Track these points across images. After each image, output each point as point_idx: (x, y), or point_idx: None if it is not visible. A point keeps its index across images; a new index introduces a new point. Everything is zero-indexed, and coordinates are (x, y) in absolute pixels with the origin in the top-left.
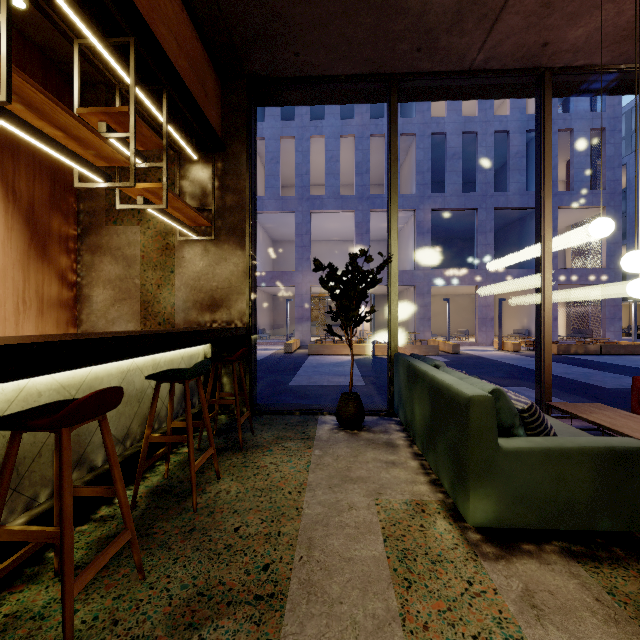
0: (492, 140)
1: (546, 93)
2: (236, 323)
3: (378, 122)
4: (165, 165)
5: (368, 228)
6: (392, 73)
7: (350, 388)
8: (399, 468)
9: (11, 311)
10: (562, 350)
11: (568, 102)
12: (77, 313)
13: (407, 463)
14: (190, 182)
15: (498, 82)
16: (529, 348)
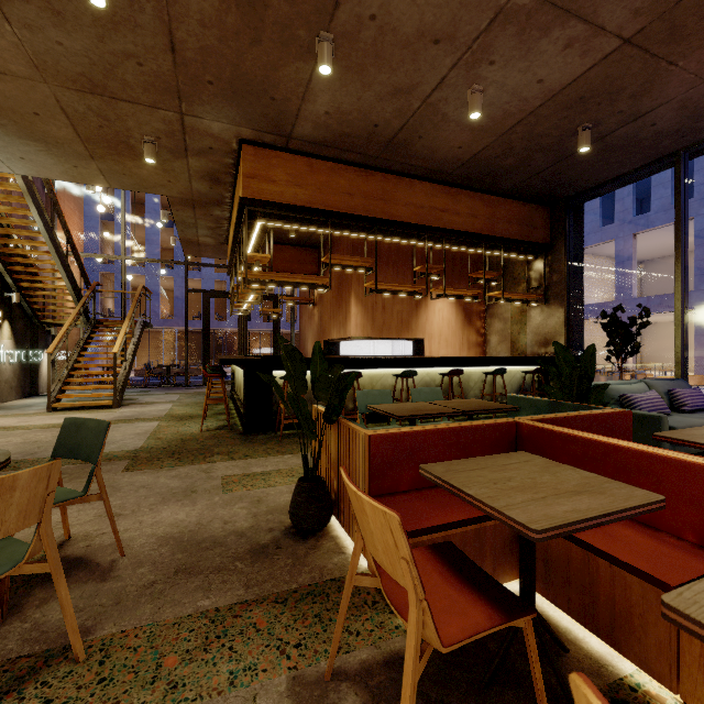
0: None
1: None
2: None
3: None
4: (502, 282)
5: None
6: (676, 150)
7: None
8: None
9: (458, 348)
10: None
11: None
12: (485, 349)
13: None
14: (534, 272)
15: None
16: None
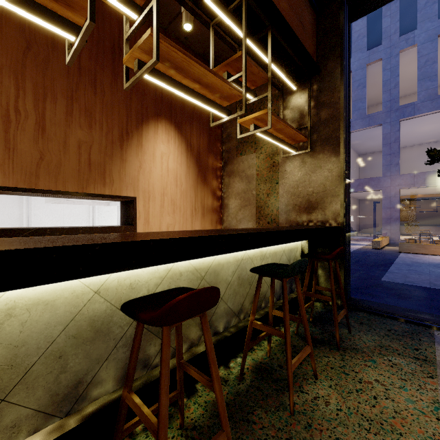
0: None
1: None
2: (330, 223)
3: None
4: (269, 93)
5: None
6: None
7: None
8: None
9: (189, 215)
10: None
11: None
12: (221, 215)
13: None
14: (290, 110)
15: None
16: None
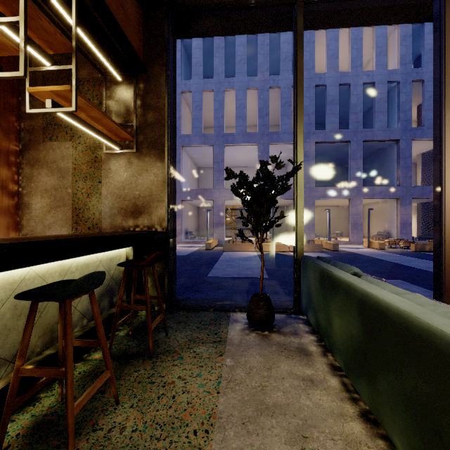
0: (361, 89)
1: (447, 9)
2: (156, 228)
3: (275, 78)
4: (74, 67)
5: (268, 157)
6: None
7: (260, 290)
8: (319, 389)
9: None
10: (419, 248)
11: (419, 61)
12: (18, 219)
13: (327, 381)
14: (115, 101)
15: (398, 3)
16: (391, 246)
